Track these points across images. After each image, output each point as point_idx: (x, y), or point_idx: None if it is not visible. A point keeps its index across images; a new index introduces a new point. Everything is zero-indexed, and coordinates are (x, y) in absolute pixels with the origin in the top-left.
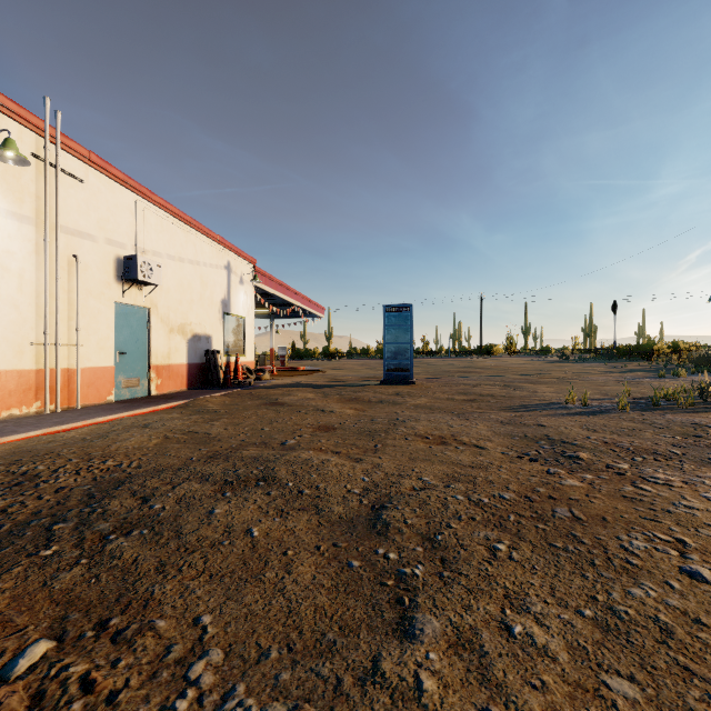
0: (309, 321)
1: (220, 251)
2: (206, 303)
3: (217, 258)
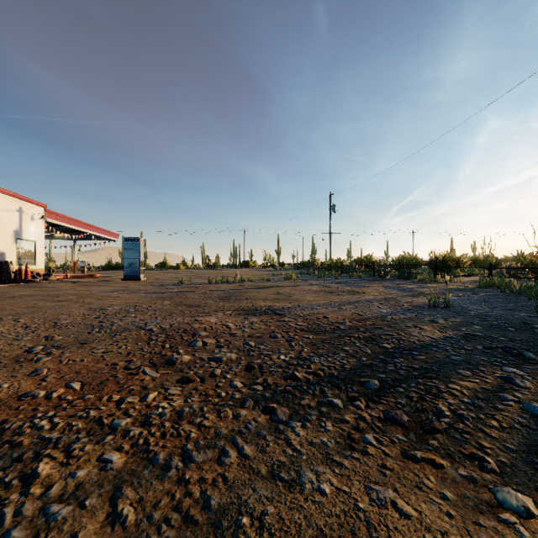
0: (102, 243)
1: (13, 201)
2: (0, 233)
3: (10, 205)
